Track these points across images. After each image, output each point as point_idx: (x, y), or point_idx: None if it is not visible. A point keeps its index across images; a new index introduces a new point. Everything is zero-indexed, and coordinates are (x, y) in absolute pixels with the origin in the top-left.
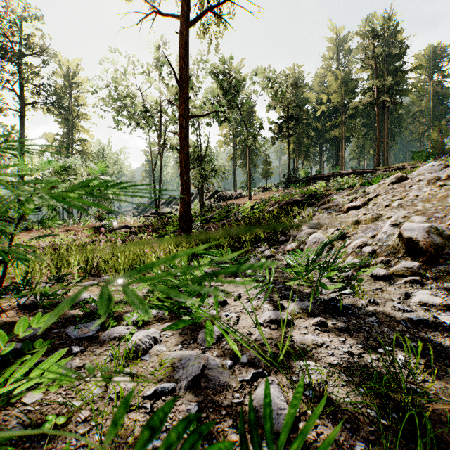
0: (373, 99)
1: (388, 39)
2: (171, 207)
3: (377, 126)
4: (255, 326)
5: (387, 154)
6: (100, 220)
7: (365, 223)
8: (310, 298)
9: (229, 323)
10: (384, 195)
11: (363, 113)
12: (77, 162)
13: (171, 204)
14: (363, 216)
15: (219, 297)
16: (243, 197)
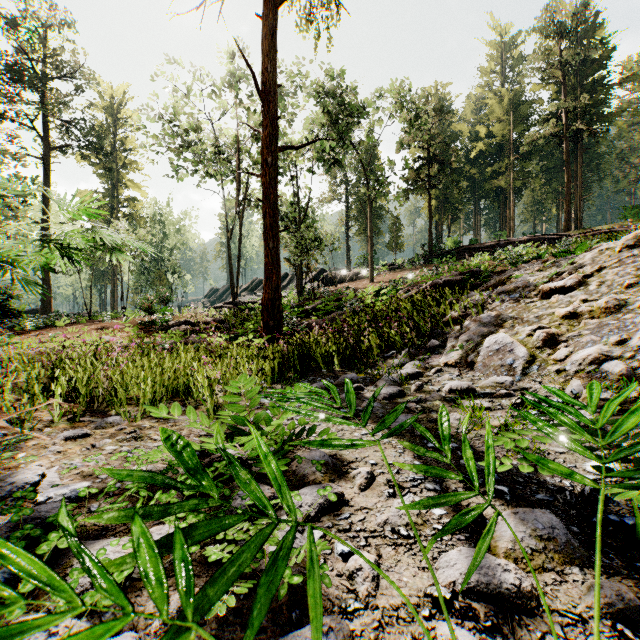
0: (559, 129)
1: (582, 37)
2: (256, 295)
3: (566, 170)
4: (431, 612)
5: (580, 212)
6: (149, 313)
7: (591, 317)
8: (532, 485)
9: (354, 590)
10: (618, 268)
11: (542, 151)
12: (25, 187)
13: (256, 290)
14: (583, 304)
15: (325, 493)
16: (361, 279)
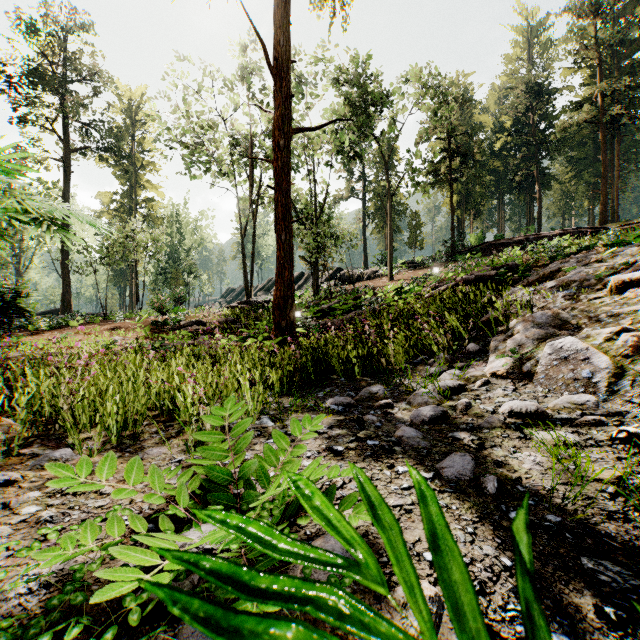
0: (594, 114)
1: (619, 16)
2: (271, 294)
3: (601, 159)
4: None
5: (616, 204)
6: (161, 312)
7: None
8: None
9: None
10: None
11: (573, 140)
12: None
13: (272, 289)
14: None
15: None
16: (380, 278)
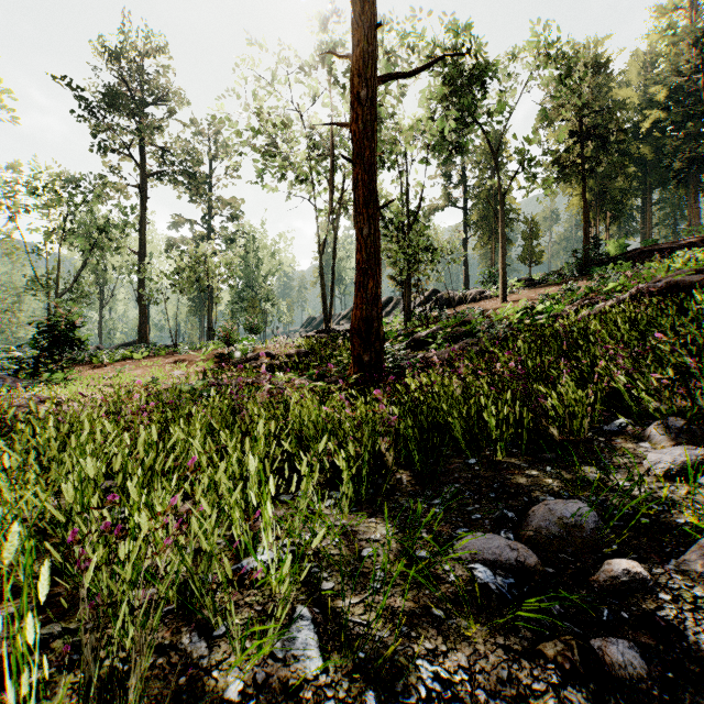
0: None
1: None
2: None
3: None
4: None
5: None
6: (227, 343)
7: None
8: None
9: None
10: None
11: None
12: None
13: None
14: None
15: None
16: (488, 299)
